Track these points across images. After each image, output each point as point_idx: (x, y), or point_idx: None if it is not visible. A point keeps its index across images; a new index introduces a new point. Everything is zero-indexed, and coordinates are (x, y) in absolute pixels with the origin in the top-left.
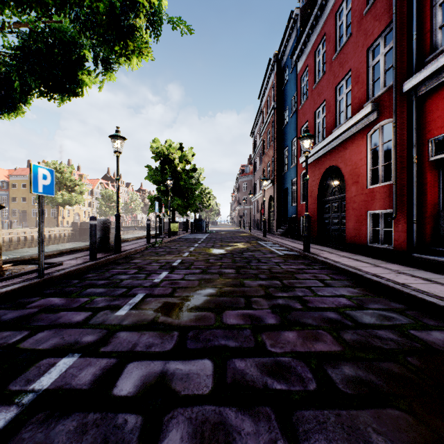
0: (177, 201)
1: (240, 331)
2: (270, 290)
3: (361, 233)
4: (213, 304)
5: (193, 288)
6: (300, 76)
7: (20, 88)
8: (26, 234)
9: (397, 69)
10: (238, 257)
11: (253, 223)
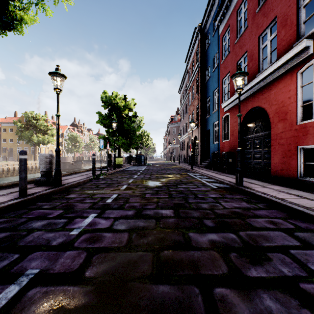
0: (122, 140)
1: None
2: (232, 258)
3: (289, 167)
4: None
5: (118, 254)
6: (222, 36)
7: None
8: (8, 166)
9: None
10: (174, 191)
11: (180, 158)
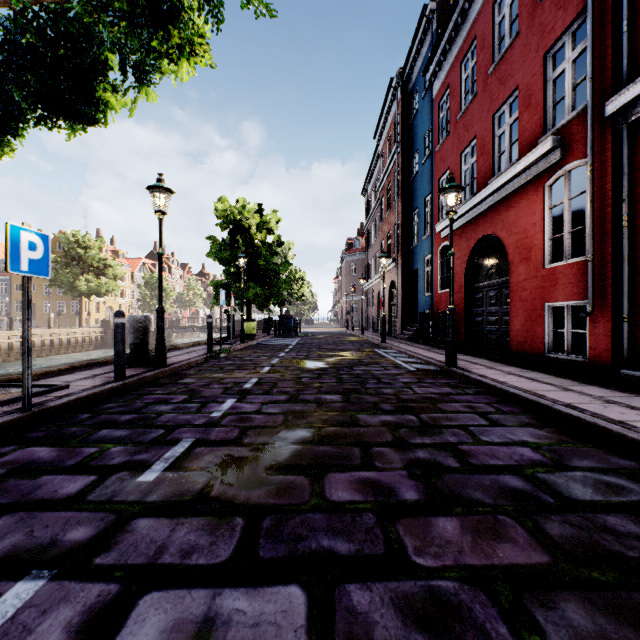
0: (255, 289)
1: (356, 518)
2: (401, 432)
3: (534, 337)
4: (307, 459)
5: (275, 429)
6: (437, 102)
7: (6, 111)
8: (33, 338)
9: (595, 81)
10: (346, 374)
11: (366, 322)
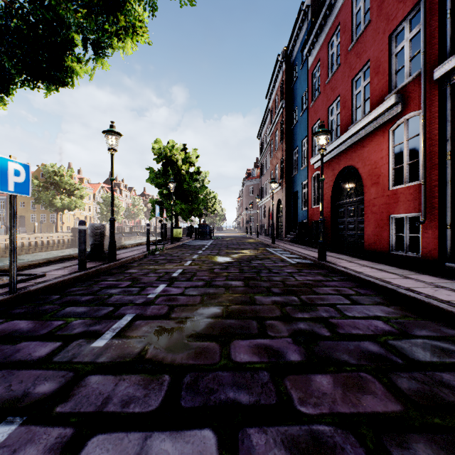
0: (181, 205)
1: (254, 375)
2: (287, 309)
3: (381, 239)
4: (218, 329)
5: (194, 307)
6: (311, 71)
7: (0, 75)
8: (22, 240)
9: (426, 54)
10: (246, 266)
11: (260, 229)
